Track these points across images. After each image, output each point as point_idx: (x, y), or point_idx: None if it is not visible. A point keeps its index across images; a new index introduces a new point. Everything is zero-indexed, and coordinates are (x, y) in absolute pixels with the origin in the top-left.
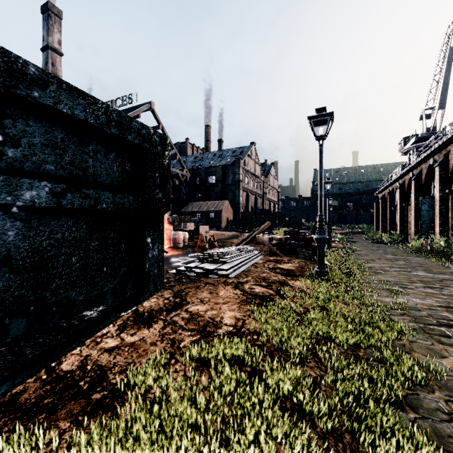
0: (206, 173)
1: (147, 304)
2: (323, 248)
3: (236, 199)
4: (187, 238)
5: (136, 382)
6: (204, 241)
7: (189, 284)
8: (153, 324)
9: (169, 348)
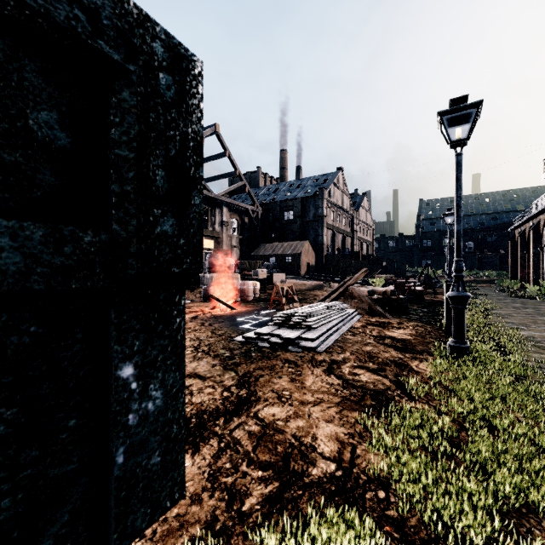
0: (281, 207)
1: (198, 399)
2: (463, 311)
3: (318, 240)
4: (259, 289)
5: None
6: (280, 294)
7: (260, 362)
8: (202, 445)
9: (223, 514)
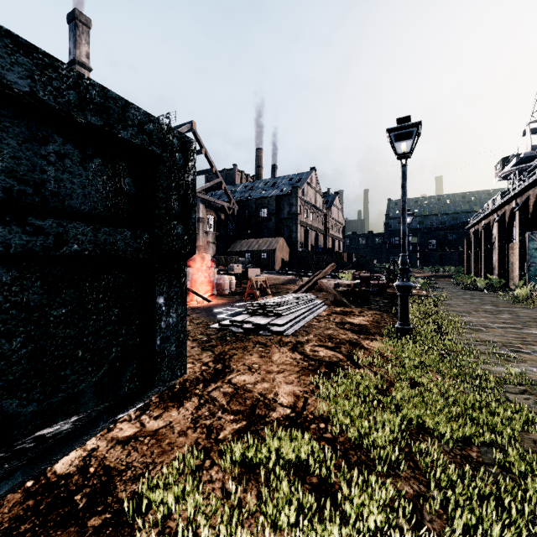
0: (257, 205)
1: None
2: (407, 298)
3: (292, 236)
4: (234, 284)
5: (152, 500)
6: (254, 287)
7: (234, 344)
8: (185, 402)
9: (203, 441)
